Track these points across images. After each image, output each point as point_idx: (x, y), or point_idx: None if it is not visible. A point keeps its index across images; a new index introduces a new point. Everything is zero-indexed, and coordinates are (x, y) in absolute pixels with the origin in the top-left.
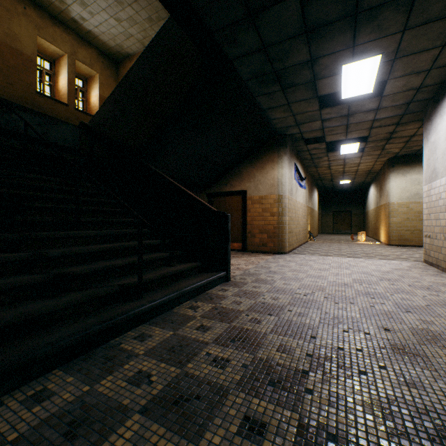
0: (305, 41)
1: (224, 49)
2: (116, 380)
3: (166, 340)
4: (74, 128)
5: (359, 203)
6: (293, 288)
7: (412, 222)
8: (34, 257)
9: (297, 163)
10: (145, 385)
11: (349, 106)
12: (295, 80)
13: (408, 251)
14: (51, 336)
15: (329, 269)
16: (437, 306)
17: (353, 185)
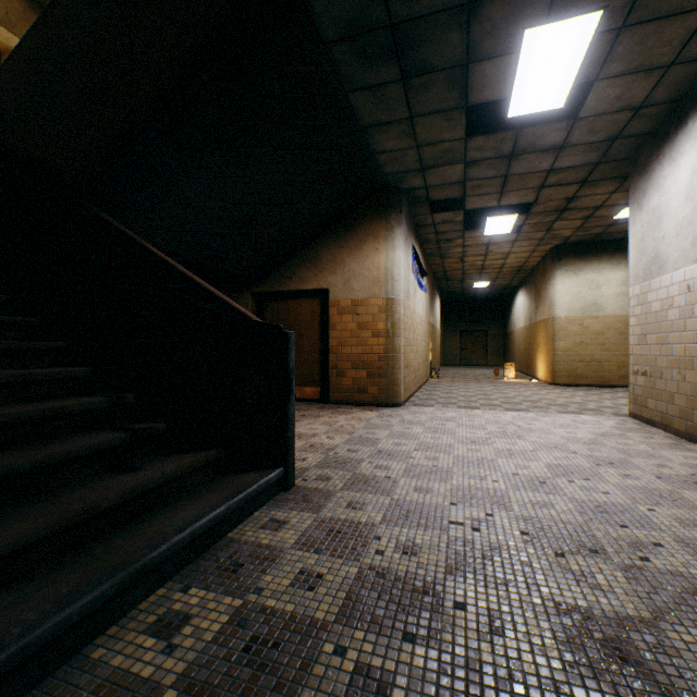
0: None
1: None
2: None
3: None
4: None
5: (499, 318)
6: (441, 502)
7: (587, 348)
8: None
9: (416, 246)
10: None
11: (517, 135)
12: (430, 57)
13: (588, 395)
14: None
15: (490, 440)
16: None
17: (492, 290)
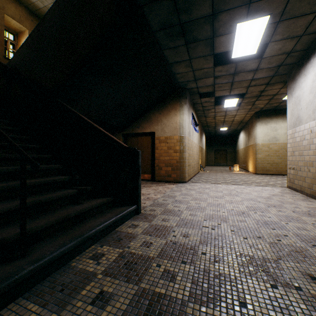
0: None
1: None
2: None
3: None
4: None
5: (232, 144)
6: (200, 219)
7: (271, 157)
8: None
9: (193, 112)
10: None
11: (236, 65)
12: (197, 35)
13: (271, 178)
14: None
15: (224, 196)
16: None
17: (229, 131)
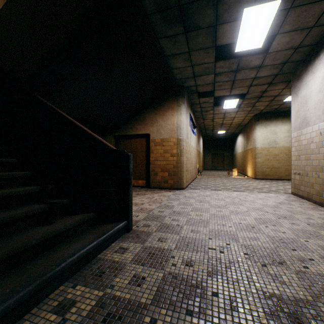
0: None
1: None
2: None
3: None
4: None
5: (229, 148)
6: (204, 237)
7: (271, 162)
8: None
9: (191, 113)
10: None
11: (239, 61)
12: (198, 21)
13: (271, 183)
14: None
15: (227, 206)
16: None
17: (226, 134)
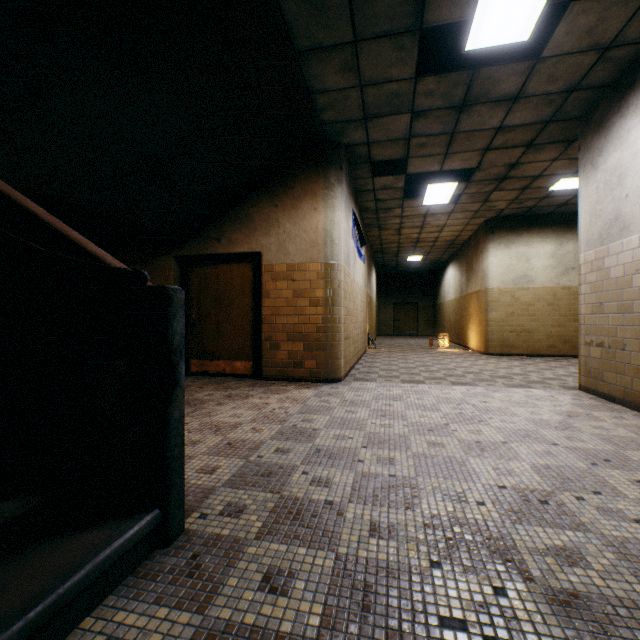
0: None
1: None
2: None
3: None
4: None
5: (429, 291)
6: (415, 560)
7: (518, 319)
8: None
9: (356, 212)
10: None
11: (472, 78)
12: None
13: (524, 365)
14: None
15: (450, 426)
16: None
17: (424, 264)
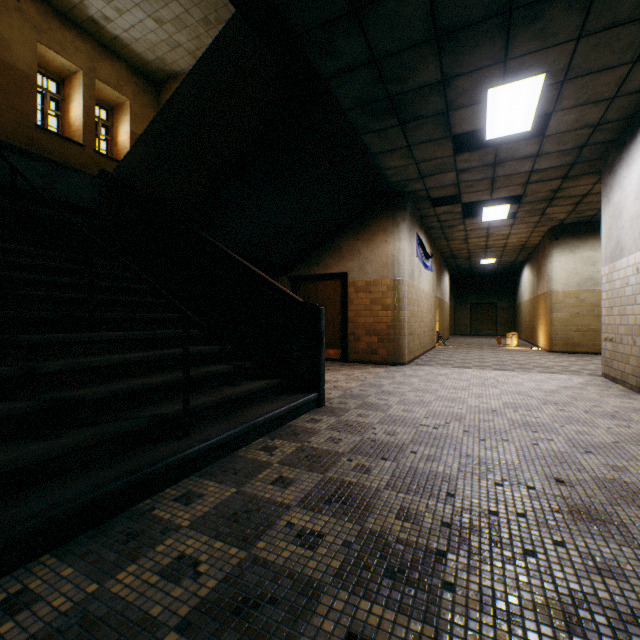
0: (435, 51)
1: (315, 62)
2: (141, 571)
3: (224, 502)
4: (93, 180)
5: (508, 291)
6: (417, 416)
7: (583, 319)
8: (19, 374)
9: (421, 233)
10: (188, 581)
11: (496, 150)
12: (419, 110)
13: (578, 360)
14: (40, 501)
15: (469, 387)
16: (629, 444)
17: (499, 265)
